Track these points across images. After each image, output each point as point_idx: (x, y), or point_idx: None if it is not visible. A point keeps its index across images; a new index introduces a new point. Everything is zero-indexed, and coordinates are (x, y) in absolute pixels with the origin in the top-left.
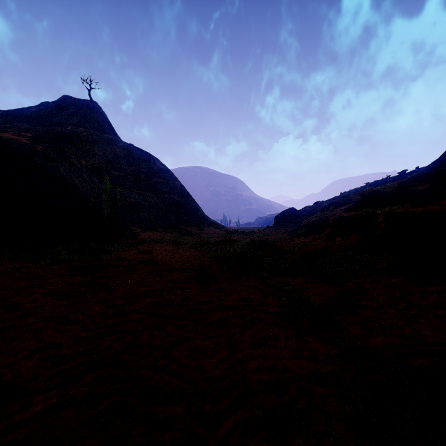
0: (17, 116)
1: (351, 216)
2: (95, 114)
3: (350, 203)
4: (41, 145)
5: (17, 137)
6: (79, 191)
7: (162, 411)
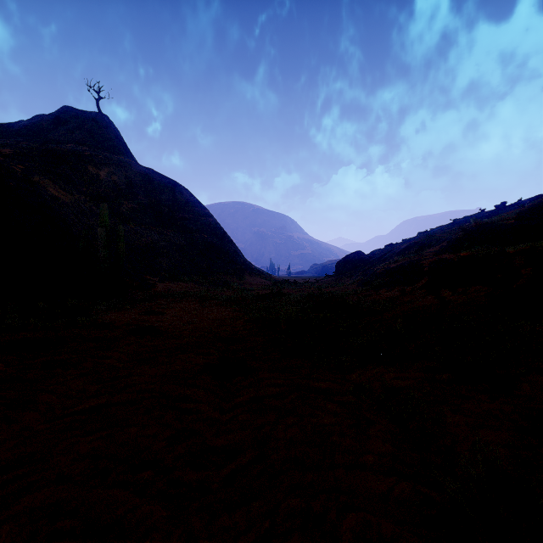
0: (1, 130)
1: (460, 258)
2: (104, 130)
3: (439, 244)
4: (21, 164)
5: None
6: (71, 226)
7: None
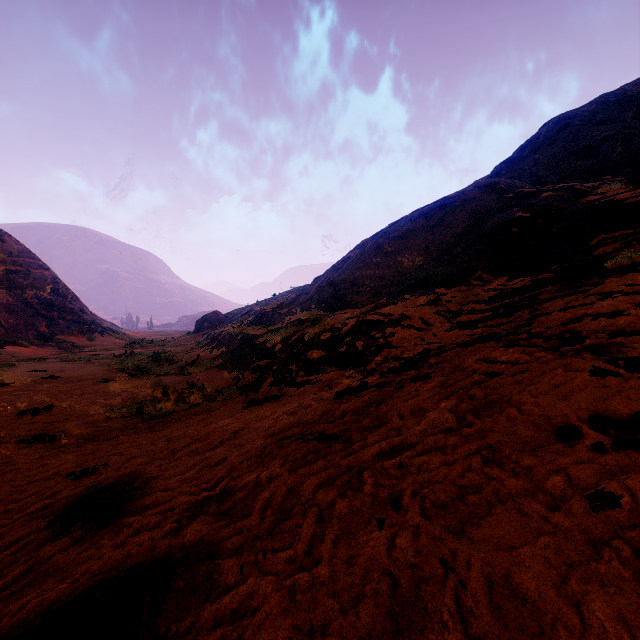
0: None
1: (232, 332)
2: None
3: None
4: None
5: None
6: None
7: (103, 402)
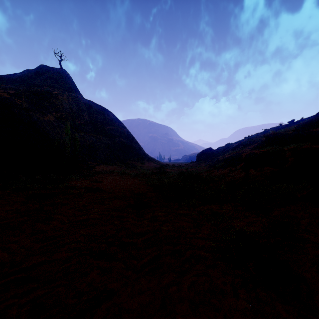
0: (6, 79)
1: (261, 152)
2: (64, 78)
3: (255, 144)
4: (20, 99)
5: (1, 93)
6: (48, 134)
7: None
